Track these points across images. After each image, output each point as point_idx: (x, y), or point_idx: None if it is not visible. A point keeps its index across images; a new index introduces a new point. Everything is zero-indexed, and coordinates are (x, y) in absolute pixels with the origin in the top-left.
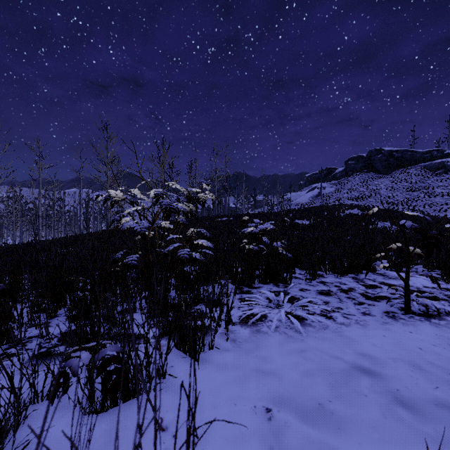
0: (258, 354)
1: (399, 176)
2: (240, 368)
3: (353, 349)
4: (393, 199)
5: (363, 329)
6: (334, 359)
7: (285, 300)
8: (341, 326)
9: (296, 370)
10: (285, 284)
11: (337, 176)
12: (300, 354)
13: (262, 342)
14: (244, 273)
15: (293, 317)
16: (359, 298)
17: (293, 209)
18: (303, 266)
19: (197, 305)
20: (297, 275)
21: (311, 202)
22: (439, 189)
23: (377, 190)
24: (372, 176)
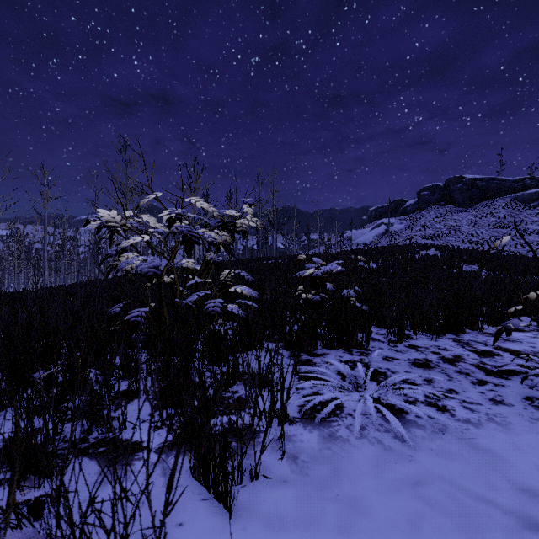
0: (339, 491)
1: (483, 209)
2: (309, 529)
3: (507, 479)
4: (477, 237)
5: (506, 433)
6: (481, 505)
7: (367, 377)
8: (467, 427)
9: (419, 535)
10: (360, 349)
11: (407, 209)
12: (416, 492)
13: (343, 461)
14: (302, 333)
15: (385, 408)
16: (476, 373)
17: (355, 250)
18: (380, 322)
19: (233, 385)
20: (374, 335)
21: (376, 242)
22: (534, 225)
23: (457, 226)
24: (450, 209)
